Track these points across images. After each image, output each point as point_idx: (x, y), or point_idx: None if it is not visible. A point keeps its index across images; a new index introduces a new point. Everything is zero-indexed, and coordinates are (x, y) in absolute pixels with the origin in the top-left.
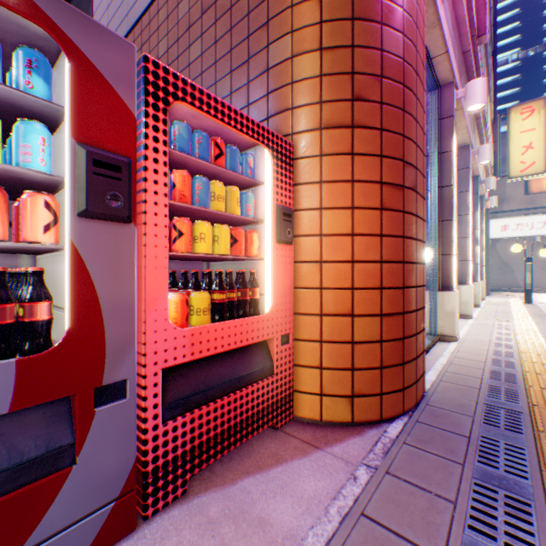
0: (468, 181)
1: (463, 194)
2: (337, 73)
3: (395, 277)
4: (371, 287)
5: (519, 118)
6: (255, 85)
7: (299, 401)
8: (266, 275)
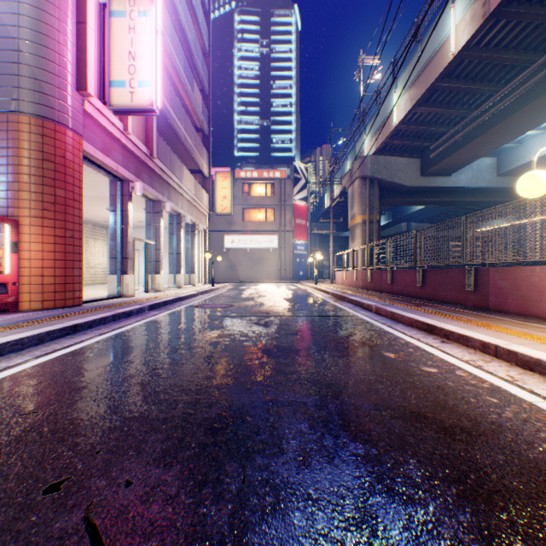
0: (161, 220)
1: (159, 226)
2: (38, 201)
3: (63, 265)
4: (52, 267)
5: (221, 179)
6: (3, 193)
7: (23, 305)
8: (7, 263)
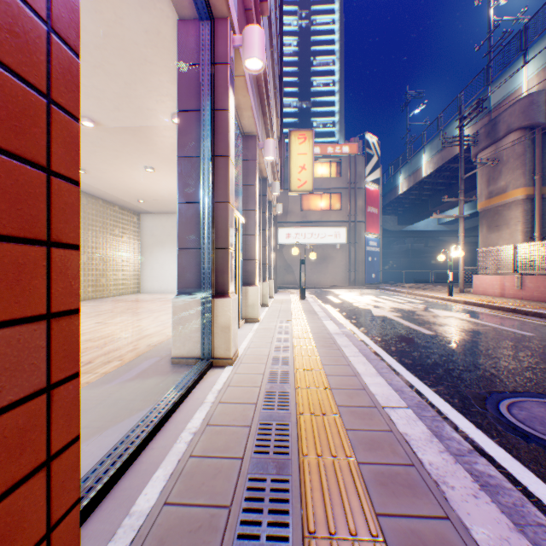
0: (256, 174)
1: (252, 188)
2: None
3: None
4: None
5: (298, 142)
6: None
7: None
8: None
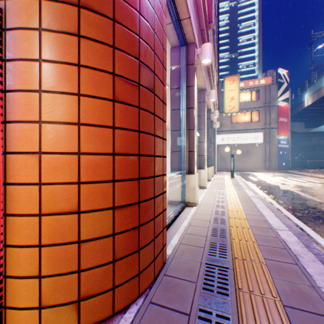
0: (205, 110)
1: (202, 117)
2: None
3: (130, 169)
4: (103, 180)
5: (229, 83)
6: None
7: (15, 319)
8: None
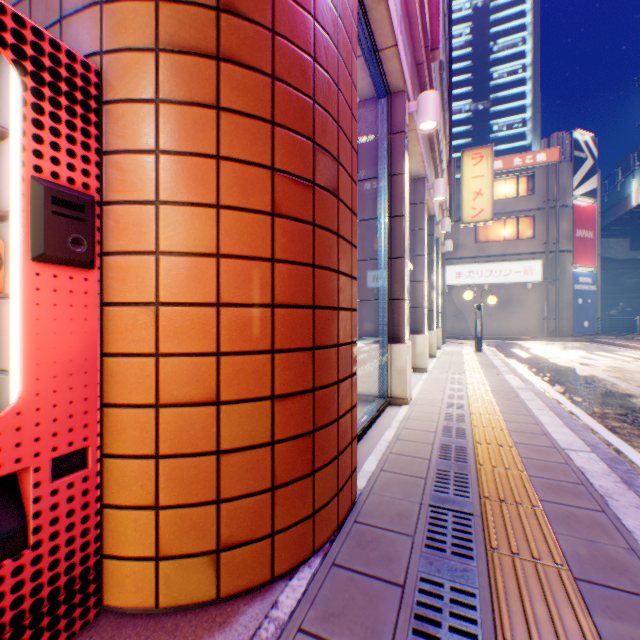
0: (424, 218)
1: (419, 233)
2: None
3: (300, 332)
4: (255, 349)
5: (471, 163)
6: None
7: (117, 576)
8: (12, 330)
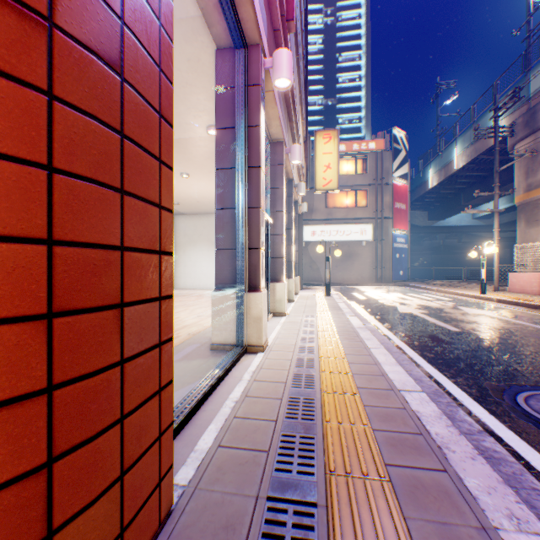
0: (283, 178)
1: (279, 191)
2: None
3: (7, 287)
4: None
5: (323, 141)
6: None
7: None
8: None
